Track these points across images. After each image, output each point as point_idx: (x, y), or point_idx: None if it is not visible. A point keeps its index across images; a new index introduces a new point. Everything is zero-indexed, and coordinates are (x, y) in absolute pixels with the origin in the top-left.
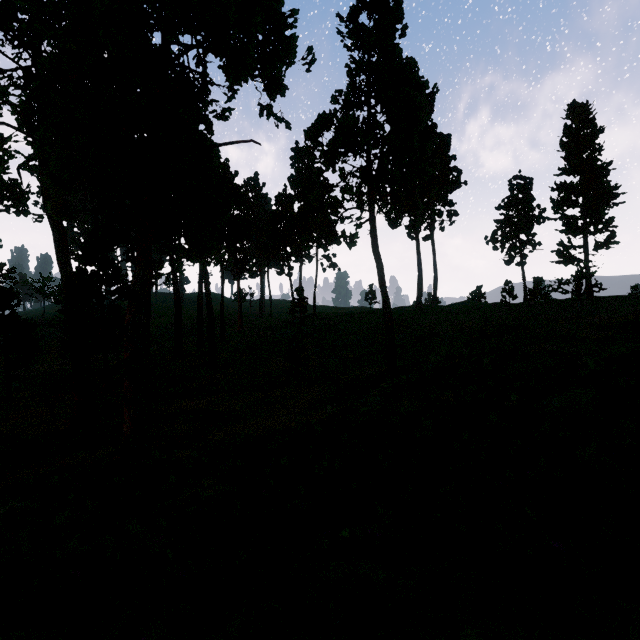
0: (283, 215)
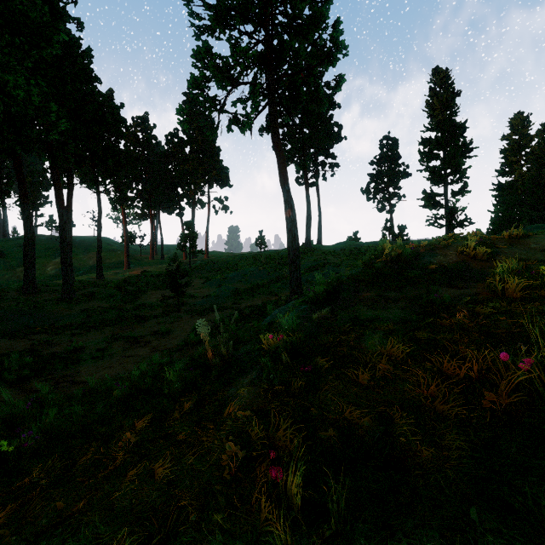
0: (174, 154)
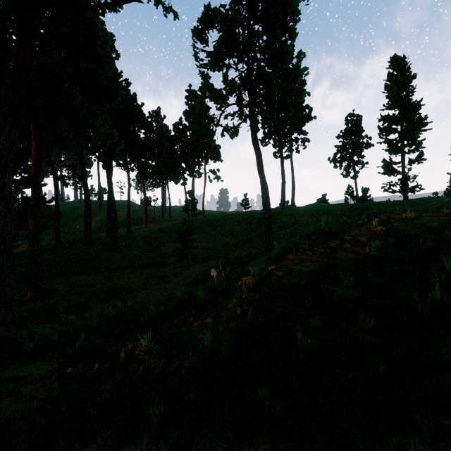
0: (179, 138)
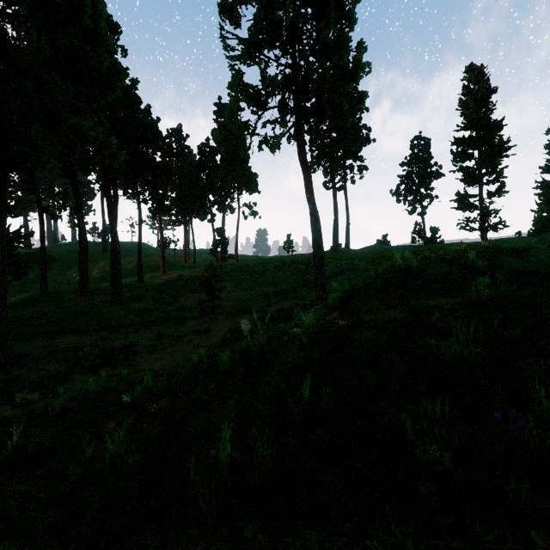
0: (205, 163)
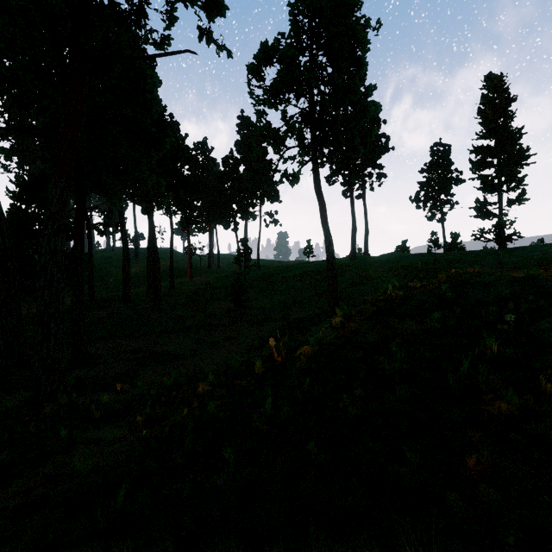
0: (229, 175)
